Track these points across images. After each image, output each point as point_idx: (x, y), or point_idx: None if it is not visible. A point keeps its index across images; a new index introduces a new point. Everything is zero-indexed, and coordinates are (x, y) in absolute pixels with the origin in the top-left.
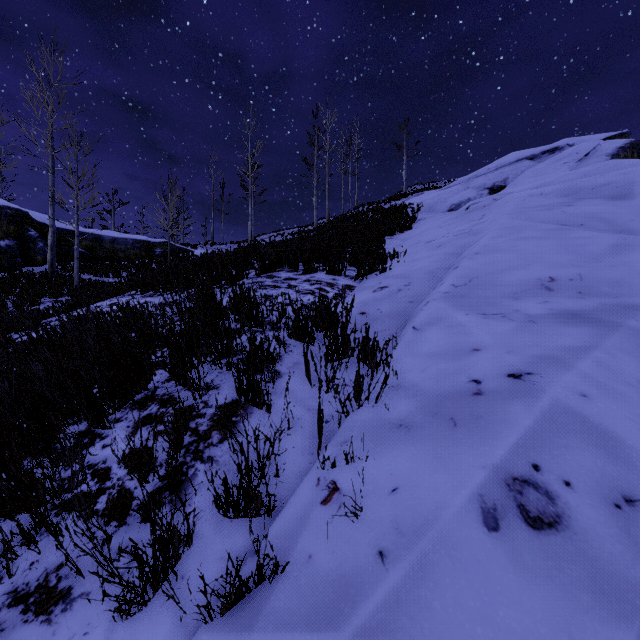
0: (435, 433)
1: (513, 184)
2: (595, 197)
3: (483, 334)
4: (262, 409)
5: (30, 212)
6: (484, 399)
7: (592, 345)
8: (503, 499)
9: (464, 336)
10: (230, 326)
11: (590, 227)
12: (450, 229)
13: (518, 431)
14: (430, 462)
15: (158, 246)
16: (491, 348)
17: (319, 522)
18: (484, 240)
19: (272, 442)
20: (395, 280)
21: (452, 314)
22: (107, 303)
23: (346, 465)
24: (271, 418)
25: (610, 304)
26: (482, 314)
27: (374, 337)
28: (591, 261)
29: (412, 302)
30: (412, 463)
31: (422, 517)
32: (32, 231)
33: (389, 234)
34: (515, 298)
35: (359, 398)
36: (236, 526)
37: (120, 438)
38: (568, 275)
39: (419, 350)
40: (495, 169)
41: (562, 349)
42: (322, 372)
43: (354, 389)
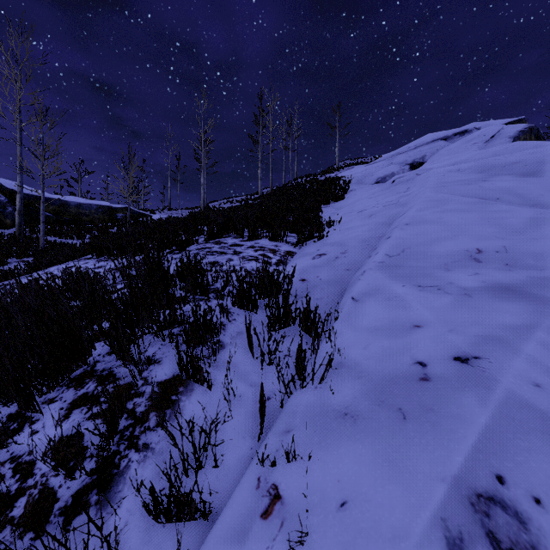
0: (383, 427)
1: (431, 161)
2: (507, 174)
3: (422, 309)
4: (203, 386)
5: (0, 179)
6: (432, 386)
7: (532, 324)
8: (469, 524)
9: (403, 310)
10: (175, 296)
11: (505, 201)
12: (379, 200)
13: (475, 431)
14: (381, 467)
15: (120, 211)
16: (432, 325)
17: (258, 545)
18: (412, 212)
19: (210, 433)
20: (332, 248)
21: (389, 285)
22: (63, 267)
23: (289, 463)
24: (212, 396)
25: (538, 277)
26: (418, 286)
27: (315, 310)
28: (513, 234)
29: (349, 270)
30: (361, 467)
31: (378, 549)
32: (1, 197)
33: (325, 203)
34: (447, 269)
35: (301, 379)
36: (168, 533)
37: (51, 423)
38: (494, 247)
39: (359, 323)
40: (414, 148)
41: (504, 328)
42: (264, 342)
43: (296, 362)
